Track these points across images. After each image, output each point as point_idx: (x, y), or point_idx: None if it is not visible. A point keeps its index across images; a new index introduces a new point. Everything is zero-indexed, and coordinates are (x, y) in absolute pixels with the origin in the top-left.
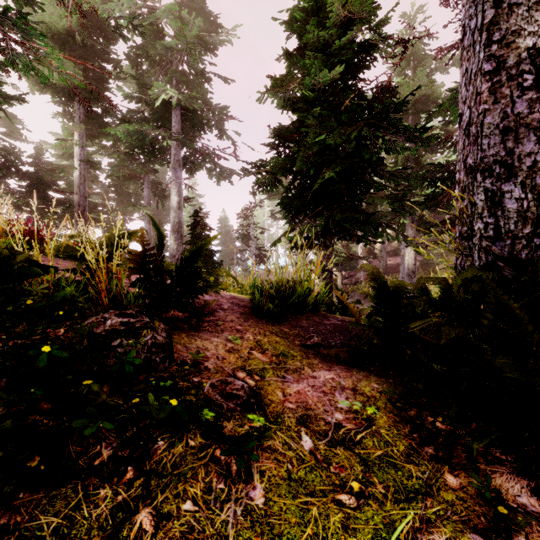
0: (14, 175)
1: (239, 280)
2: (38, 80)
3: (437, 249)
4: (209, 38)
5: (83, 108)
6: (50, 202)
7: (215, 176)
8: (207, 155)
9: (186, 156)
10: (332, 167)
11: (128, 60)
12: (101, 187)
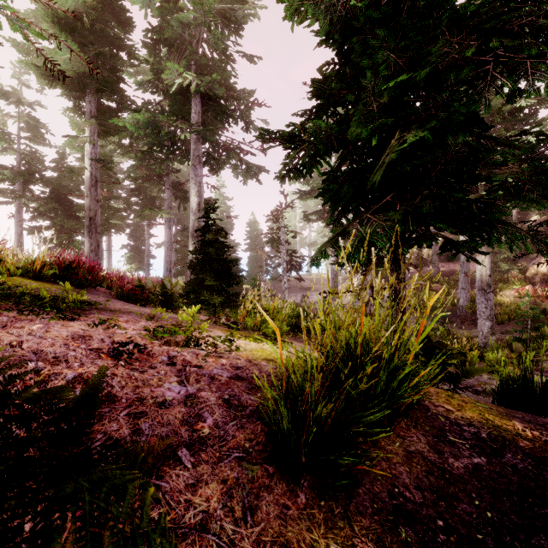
0: (37, 181)
1: (263, 302)
2: (46, 72)
3: (506, 253)
4: (233, 13)
5: (94, 101)
6: (72, 208)
7: (241, 175)
8: (232, 150)
9: (207, 151)
10: (416, 126)
11: (145, 48)
12: (127, 192)
